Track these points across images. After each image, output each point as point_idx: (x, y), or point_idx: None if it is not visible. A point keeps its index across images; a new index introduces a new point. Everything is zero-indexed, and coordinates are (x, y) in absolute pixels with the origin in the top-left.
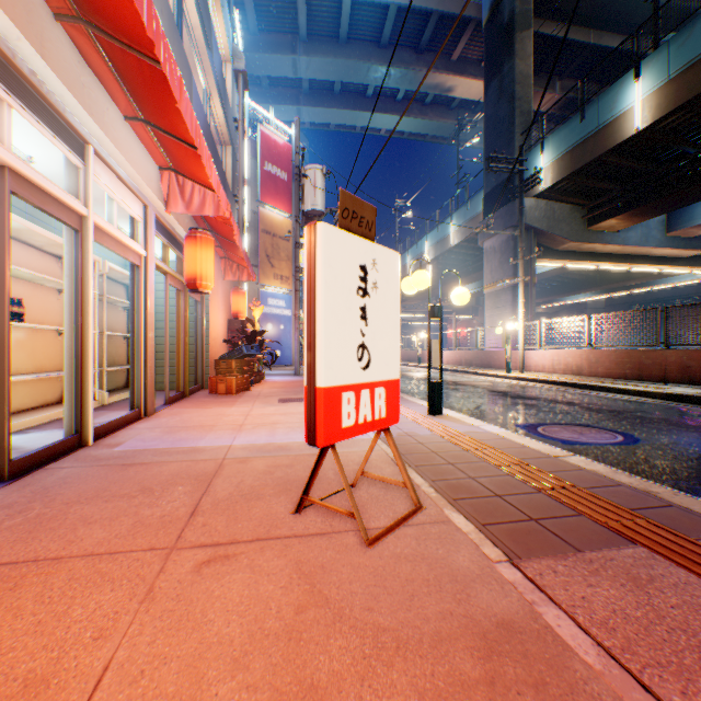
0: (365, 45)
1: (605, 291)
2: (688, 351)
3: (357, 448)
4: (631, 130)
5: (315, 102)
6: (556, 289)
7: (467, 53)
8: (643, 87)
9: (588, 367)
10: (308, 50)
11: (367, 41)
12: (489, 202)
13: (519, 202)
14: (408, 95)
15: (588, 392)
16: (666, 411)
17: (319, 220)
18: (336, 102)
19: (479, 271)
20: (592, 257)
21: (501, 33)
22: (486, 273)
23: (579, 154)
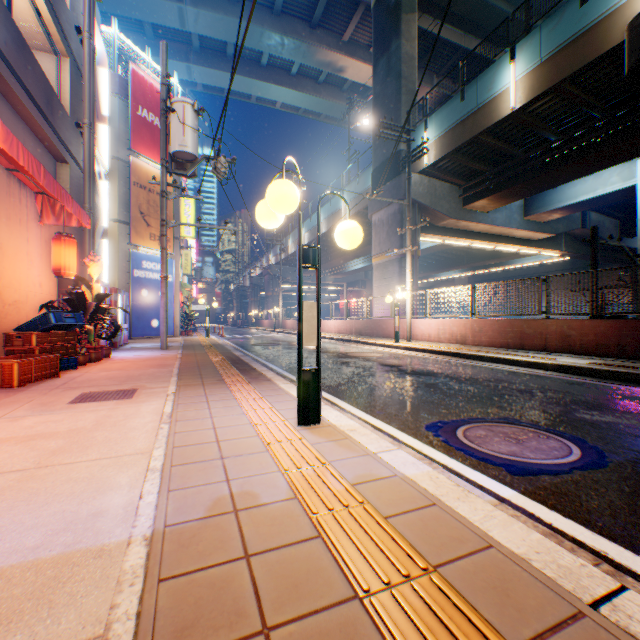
0: (258, 8)
1: (470, 269)
2: (569, 320)
3: (21, 636)
4: (507, 110)
5: (207, 62)
6: (432, 266)
7: (357, 36)
8: (518, 68)
9: (473, 336)
10: (196, 1)
11: (260, 4)
12: (377, 176)
13: (407, 171)
14: (302, 71)
15: (480, 364)
16: (575, 388)
17: (192, 167)
18: (230, 66)
19: (368, 245)
20: (466, 235)
21: (389, 13)
22: (375, 245)
23: (460, 133)
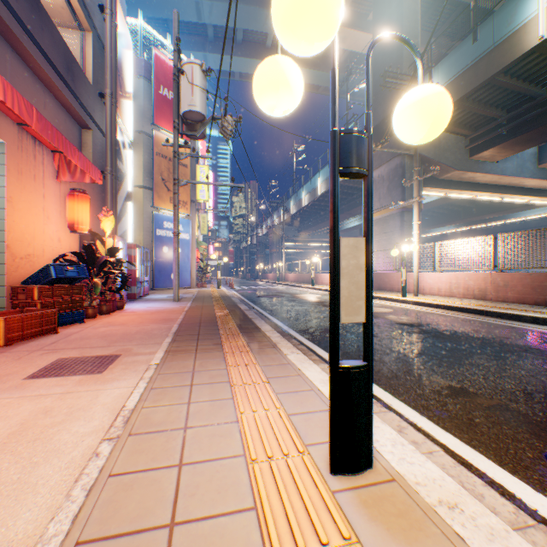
0: None
1: (466, 224)
2: None
3: None
4: (533, 41)
5: (220, 50)
6: (427, 222)
7: (355, 6)
8: None
9: (495, 291)
10: None
11: None
12: (377, 133)
13: None
14: None
15: (520, 325)
16: None
17: (201, 128)
18: (239, 50)
19: None
20: (471, 187)
21: None
22: (375, 200)
23: (472, 76)
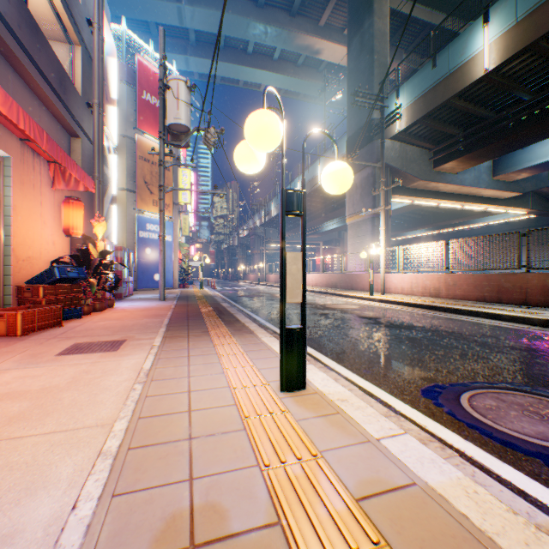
0: (244, 2)
1: (436, 228)
2: None
3: None
4: (480, 72)
5: (202, 53)
6: (400, 226)
7: (332, 20)
8: (492, 31)
9: (446, 290)
10: (192, 1)
11: None
12: (351, 144)
13: (381, 136)
14: (283, 56)
15: (458, 317)
16: None
17: (185, 138)
18: (221, 55)
19: (342, 207)
20: (435, 196)
21: None
22: (349, 206)
23: (432, 98)
